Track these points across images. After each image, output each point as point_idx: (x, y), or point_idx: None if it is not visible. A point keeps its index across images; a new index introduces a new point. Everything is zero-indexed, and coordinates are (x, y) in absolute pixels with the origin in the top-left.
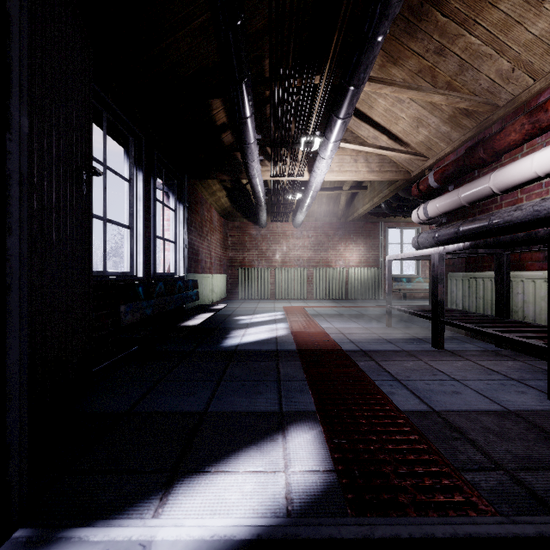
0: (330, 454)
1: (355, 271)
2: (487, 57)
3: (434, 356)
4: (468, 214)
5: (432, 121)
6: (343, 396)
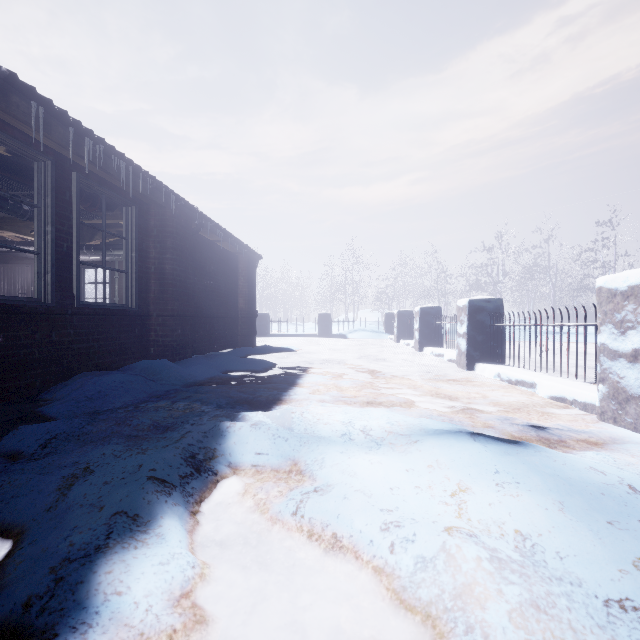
0: None
1: None
2: None
3: None
4: None
5: None
6: None
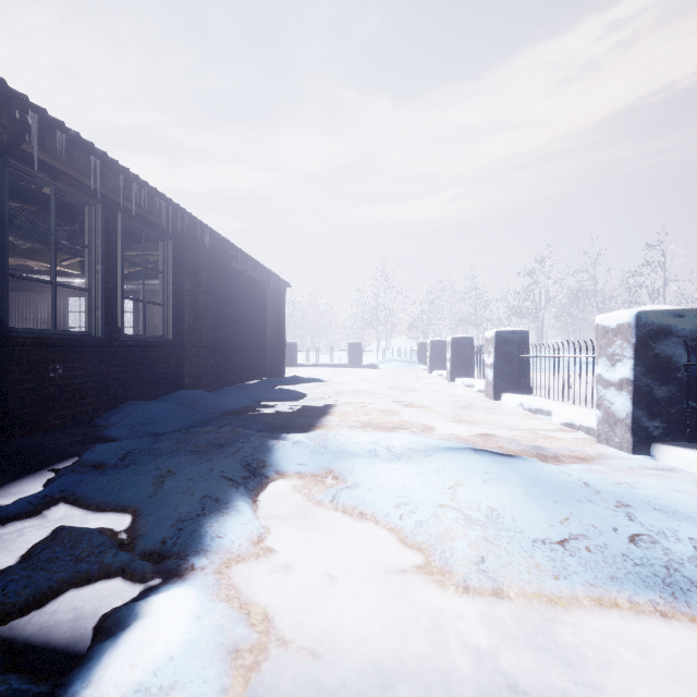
0: None
1: None
2: None
3: None
4: None
5: None
6: None
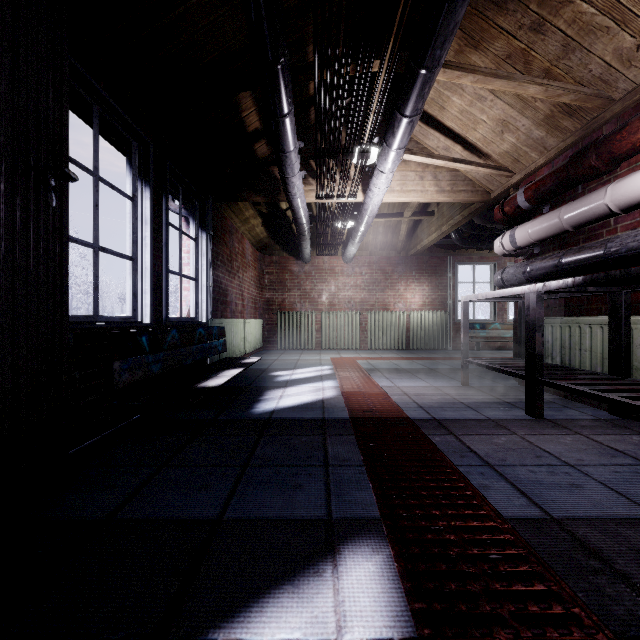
0: (407, 602)
1: (418, 316)
2: (603, 31)
3: (531, 427)
4: (569, 242)
5: (522, 124)
6: (417, 492)
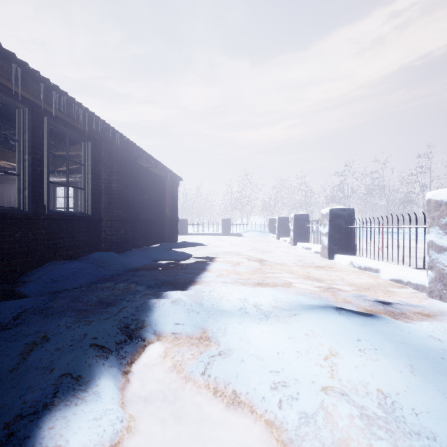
0: None
1: None
2: None
3: None
4: None
5: None
6: None
